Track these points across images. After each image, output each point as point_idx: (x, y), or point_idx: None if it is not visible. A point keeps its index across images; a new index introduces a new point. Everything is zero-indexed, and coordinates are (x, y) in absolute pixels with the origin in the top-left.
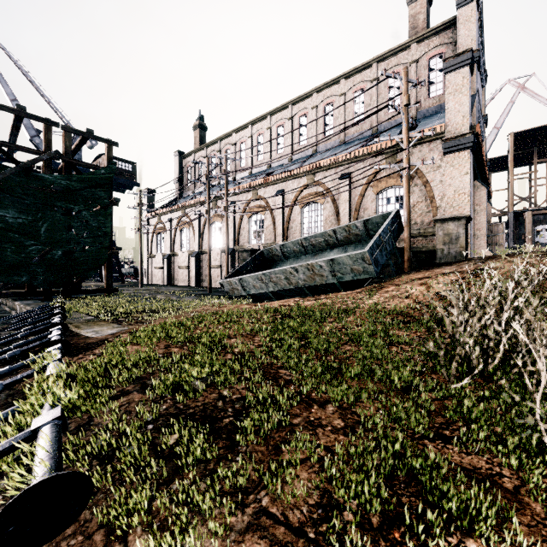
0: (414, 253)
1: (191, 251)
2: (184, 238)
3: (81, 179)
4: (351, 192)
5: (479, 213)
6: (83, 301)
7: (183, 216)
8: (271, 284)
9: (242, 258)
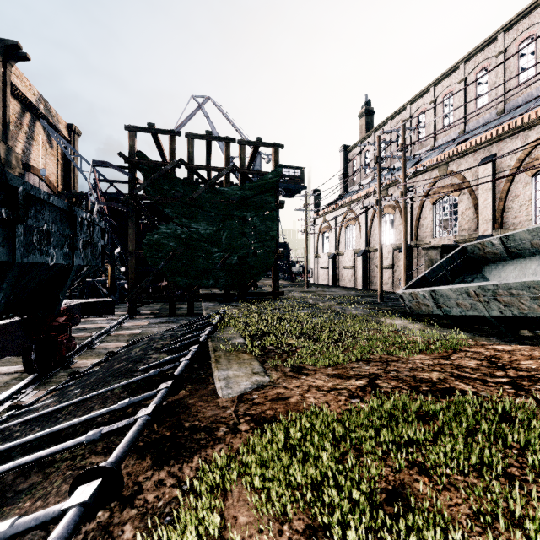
0: None
1: (357, 250)
2: (349, 236)
3: (252, 187)
4: None
5: None
6: (251, 305)
7: (348, 212)
8: (495, 304)
9: (427, 258)
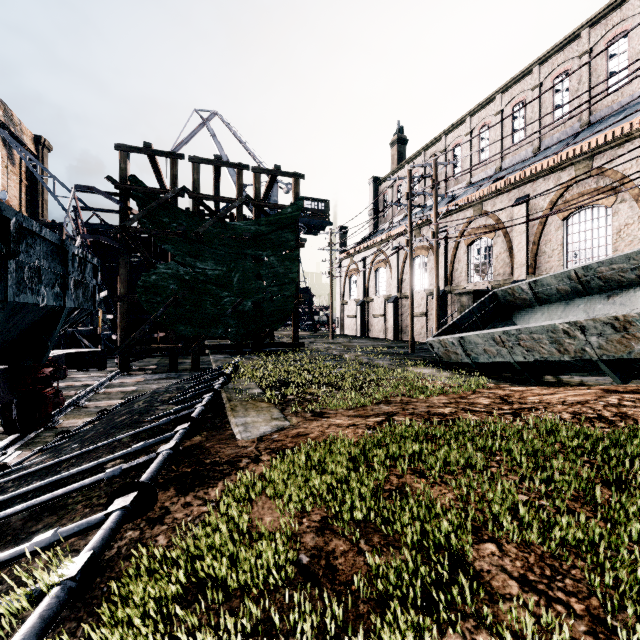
0: None
1: (388, 296)
2: (379, 280)
3: (269, 222)
4: None
5: None
6: (268, 357)
7: (378, 253)
8: (519, 349)
9: (459, 304)
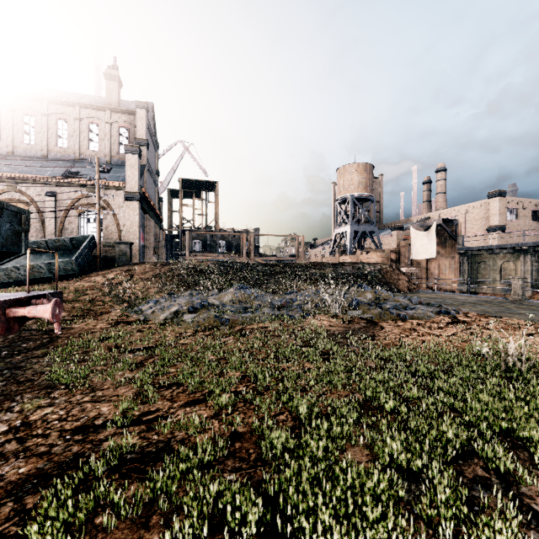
0: (104, 259)
1: None
2: None
3: None
4: (57, 208)
5: (150, 234)
6: None
7: None
8: None
9: None
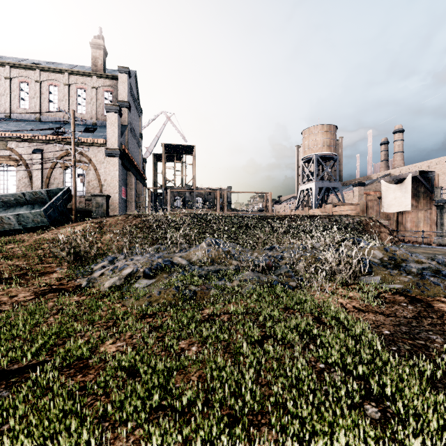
0: (81, 211)
1: None
2: None
3: None
4: (44, 164)
5: (132, 189)
6: None
7: None
8: None
9: None
